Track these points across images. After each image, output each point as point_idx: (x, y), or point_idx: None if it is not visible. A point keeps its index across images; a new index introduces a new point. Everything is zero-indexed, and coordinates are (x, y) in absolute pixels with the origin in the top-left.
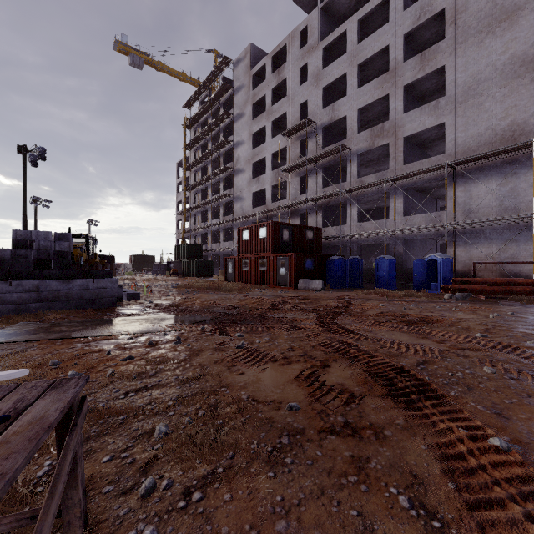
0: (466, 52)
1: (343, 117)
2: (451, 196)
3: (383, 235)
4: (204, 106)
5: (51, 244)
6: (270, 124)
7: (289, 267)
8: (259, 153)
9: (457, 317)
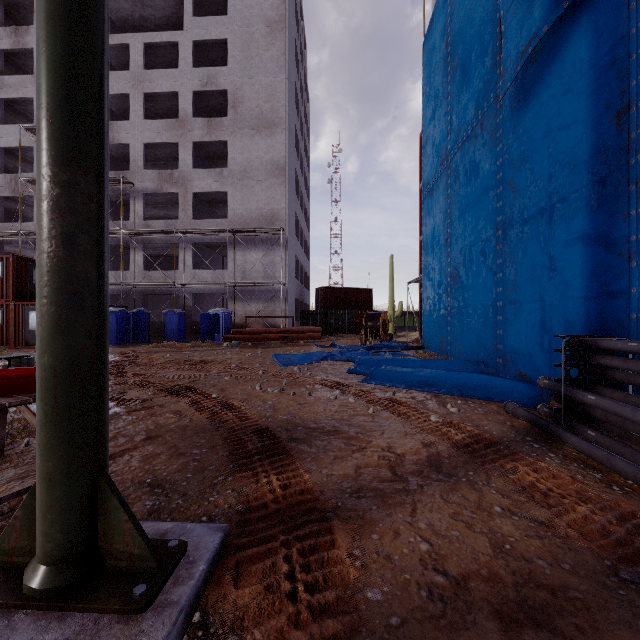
0: (243, 138)
1: (125, 143)
2: (233, 258)
3: (172, 287)
4: None
5: None
6: None
7: None
8: None
9: (226, 358)
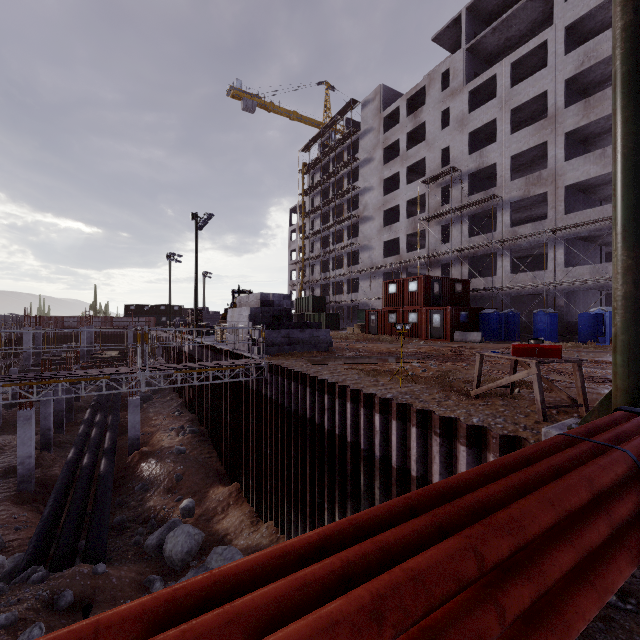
0: None
1: (492, 164)
2: None
3: (540, 287)
4: (325, 150)
5: (282, 302)
6: (405, 170)
7: (445, 320)
8: (392, 201)
9: None
